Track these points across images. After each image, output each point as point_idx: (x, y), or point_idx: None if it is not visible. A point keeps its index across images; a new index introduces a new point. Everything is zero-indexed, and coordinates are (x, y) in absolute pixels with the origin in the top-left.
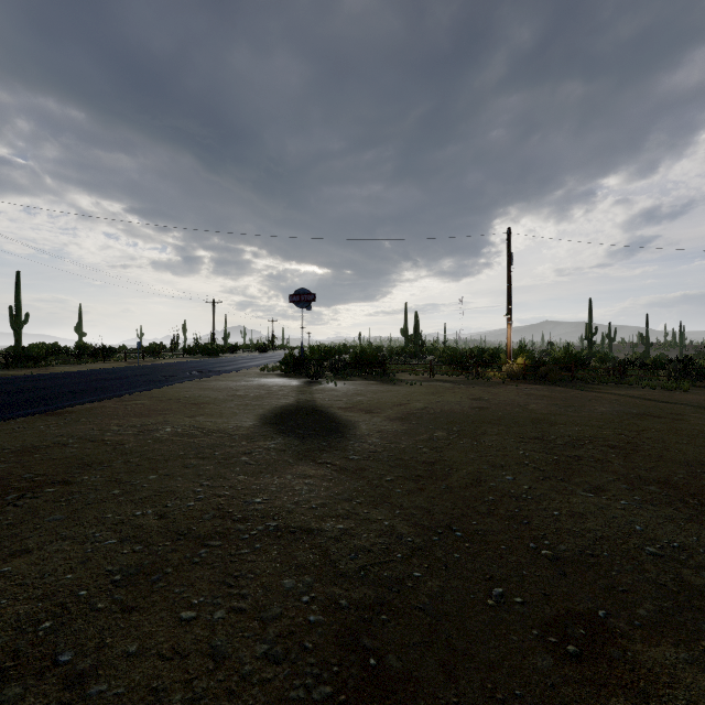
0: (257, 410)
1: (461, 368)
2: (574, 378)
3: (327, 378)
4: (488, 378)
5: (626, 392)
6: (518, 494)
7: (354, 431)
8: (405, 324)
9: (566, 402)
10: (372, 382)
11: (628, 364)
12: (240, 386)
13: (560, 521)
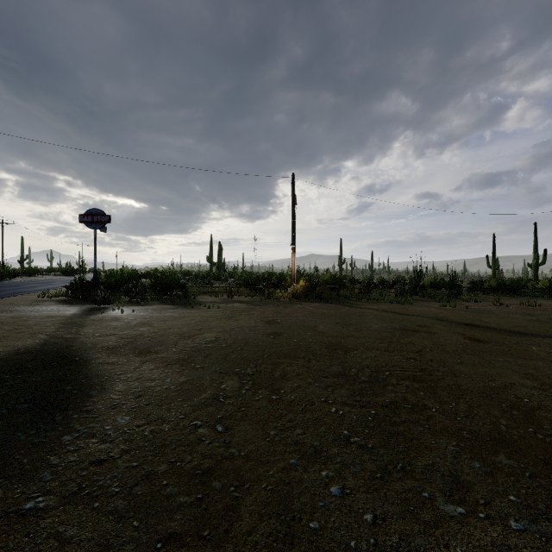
0: None
1: (255, 289)
2: (339, 296)
3: (118, 303)
4: (278, 298)
5: (378, 307)
6: None
7: (94, 400)
8: (211, 252)
9: (344, 320)
10: (169, 307)
11: (367, 284)
12: None
13: None
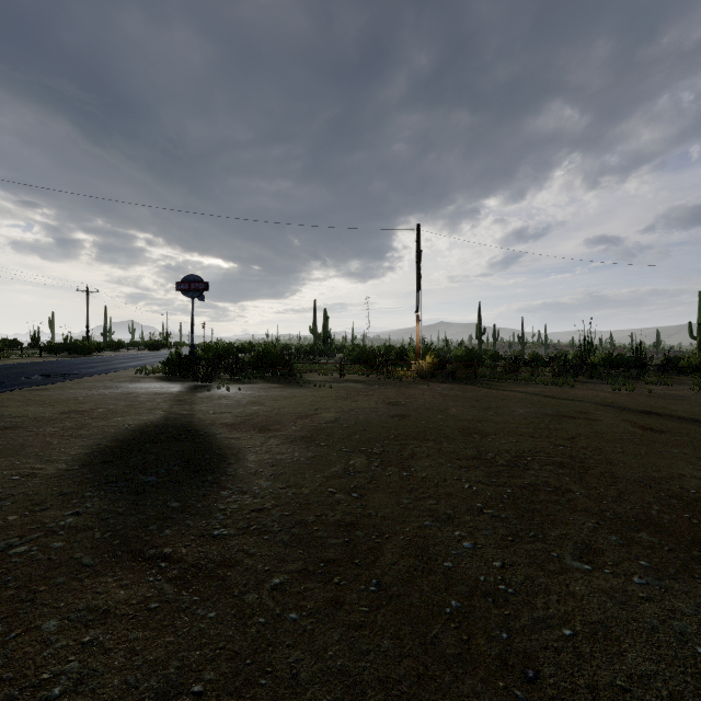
0: (92, 436)
1: (371, 367)
2: (476, 375)
3: (220, 381)
4: (399, 377)
5: (527, 389)
6: (492, 584)
7: (234, 467)
8: (314, 321)
9: (482, 403)
10: (275, 385)
11: (515, 361)
12: (93, 395)
13: (584, 658)
